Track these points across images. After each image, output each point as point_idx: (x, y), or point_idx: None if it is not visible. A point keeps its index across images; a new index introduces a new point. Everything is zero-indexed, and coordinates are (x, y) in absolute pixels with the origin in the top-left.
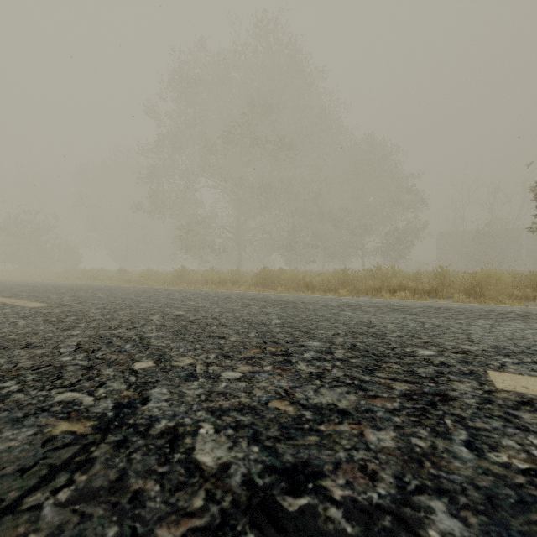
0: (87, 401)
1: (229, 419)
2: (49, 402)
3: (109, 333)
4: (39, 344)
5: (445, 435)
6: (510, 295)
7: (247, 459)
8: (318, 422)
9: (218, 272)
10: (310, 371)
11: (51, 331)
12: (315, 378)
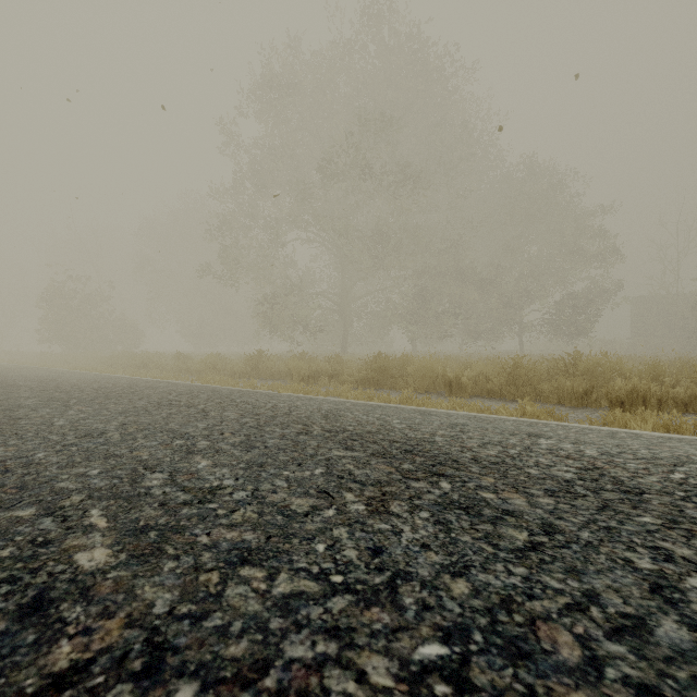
0: None
1: None
2: None
3: None
4: None
5: None
6: None
7: None
8: None
9: (310, 359)
10: None
11: None
12: None
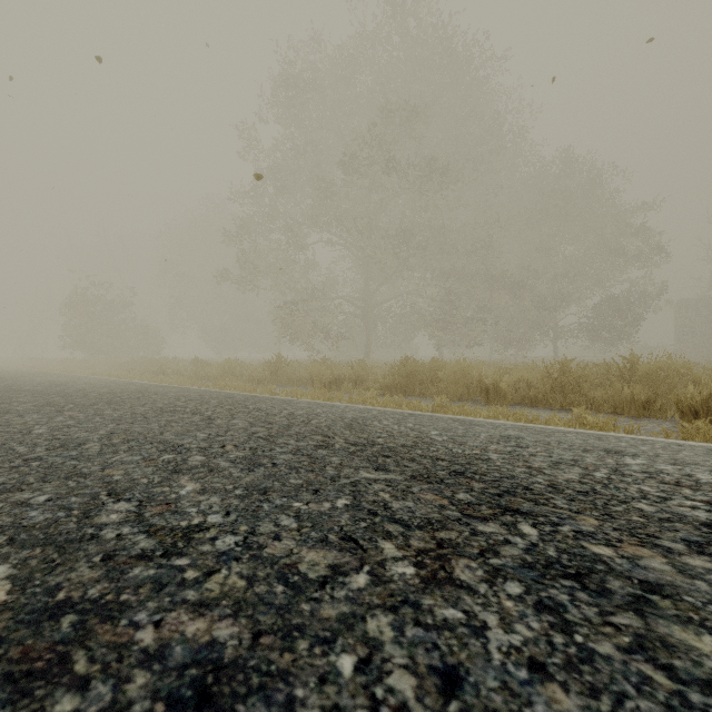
0: None
1: None
2: None
3: None
4: None
5: None
6: None
7: None
8: None
9: (332, 364)
10: None
11: None
12: None
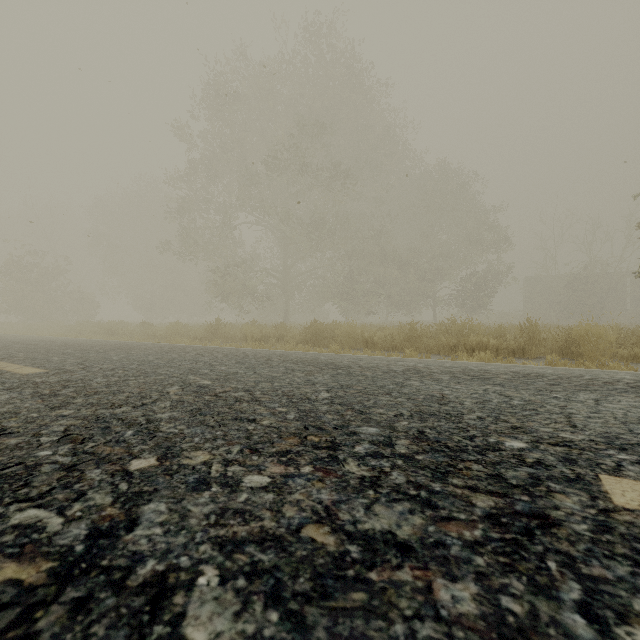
0: (53, 525)
1: (243, 559)
2: (0, 526)
3: (110, 413)
4: (15, 429)
5: (549, 590)
6: (614, 355)
7: (260, 637)
8: (368, 565)
9: (260, 326)
10: (362, 474)
11: (37, 409)
12: (367, 487)
